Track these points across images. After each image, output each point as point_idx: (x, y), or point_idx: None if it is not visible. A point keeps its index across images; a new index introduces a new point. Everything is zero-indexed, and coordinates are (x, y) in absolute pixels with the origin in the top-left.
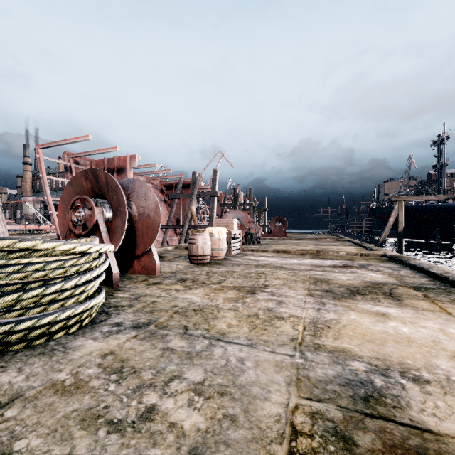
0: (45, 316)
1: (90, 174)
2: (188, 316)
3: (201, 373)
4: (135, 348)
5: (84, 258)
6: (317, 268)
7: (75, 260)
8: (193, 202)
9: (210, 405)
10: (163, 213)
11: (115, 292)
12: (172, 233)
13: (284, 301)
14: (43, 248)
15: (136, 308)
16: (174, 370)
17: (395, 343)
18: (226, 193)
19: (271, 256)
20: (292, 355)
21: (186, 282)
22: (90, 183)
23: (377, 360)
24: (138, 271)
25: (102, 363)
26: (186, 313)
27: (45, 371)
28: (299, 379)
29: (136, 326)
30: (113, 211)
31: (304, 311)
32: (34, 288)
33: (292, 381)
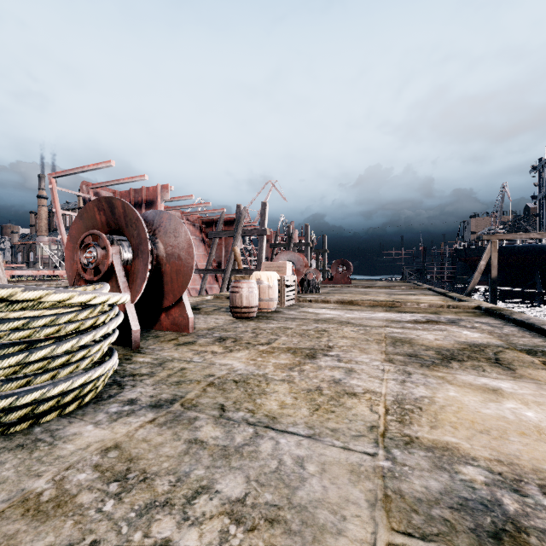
0: (27, 392)
1: (104, 204)
2: (227, 389)
3: (241, 483)
4: (150, 439)
5: (87, 312)
6: (394, 324)
7: (73, 315)
8: (237, 242)
9: (254, 543)
10: (202, 256)
11: (134, 355)
12: (212, 280)
13: (354, 369)
14: (24, 298)
15: (159, 377)
16: (202, 477)
17: (521, 436)
18: (277, 231)
19: (334, 308)
20: (373, 454)
21: (226, 342)
22: (105, 215)
23: (500, 464)
24: (167, 327)
25: (101, 463)
26: (224, 385)
27: (17, 476)
28: (388, 496)
29: (155, 405)
30: (133, 251)
31: (384, 383)
32: (12, 354)
33: (377, 500)
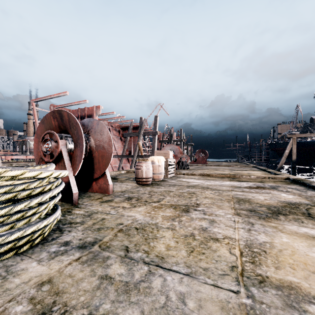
0: None
1: (57, 114)
2: (131, 235)
3: None
4: (74, 275)
5: (36, 183)
6: (236, 189)
7: (26, 185)
8: (140, 139)
9: None
10: (120, 147)
11: (73, 209)
12: (126, 161)
13: (215, 220)
14: None
15: (87, 225)
16: (108, 311)
17: None
18: (164, 133)
19: (198, 178)
20: (237, 292)
21: (132, 200)
22: (57, 121)
23: None
24: (96, 190)
25: (35, 296)
26: (129, 231)
27: None
28: None
29: (81, 246)
30: (74, 143)
31: (236, 231)
32: None
33: None
